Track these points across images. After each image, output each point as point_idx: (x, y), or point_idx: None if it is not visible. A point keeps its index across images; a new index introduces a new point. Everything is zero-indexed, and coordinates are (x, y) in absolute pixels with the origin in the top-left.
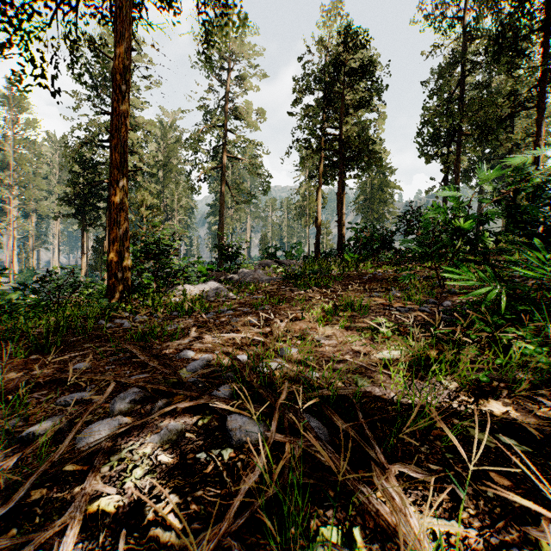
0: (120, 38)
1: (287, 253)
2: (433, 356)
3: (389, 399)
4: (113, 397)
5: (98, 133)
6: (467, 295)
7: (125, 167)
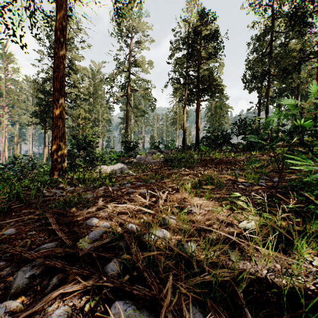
0: (60, 8)
1: (165, 146)
2: (284, 227)
3: (264, 279)
4: (19, 268)
5: None
6: (309, 178)
7: (62, 90)
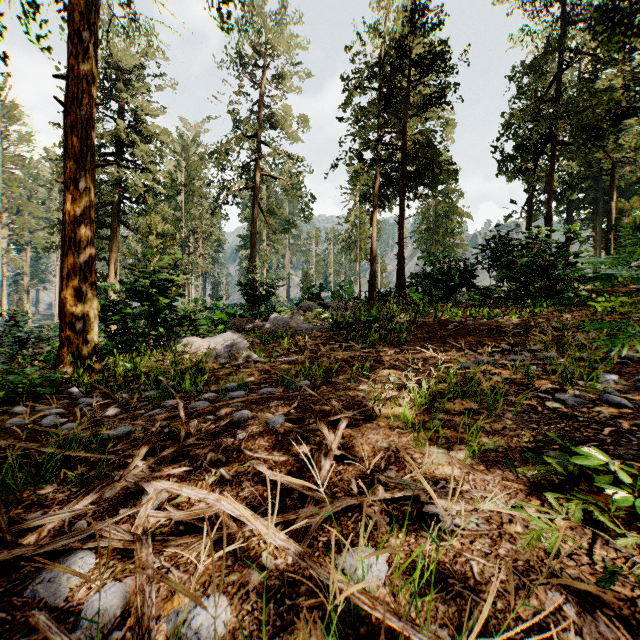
0: None
1: (334, 293)
2: None
3: None
4: None
5: (99, 145)
6: None
7: (88, 159)
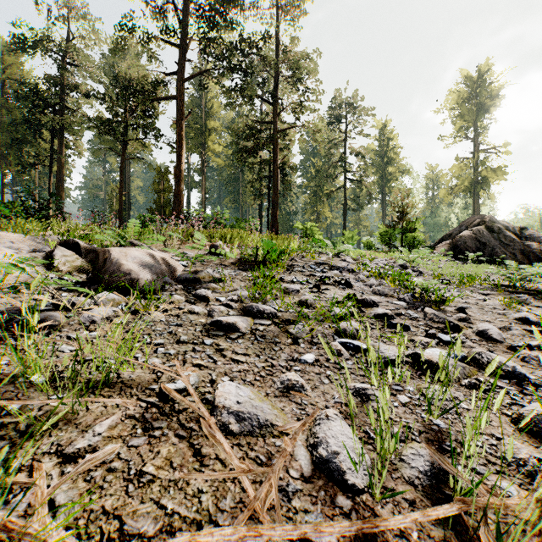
0: None
1: None
2: None
3: None
4: None
5: None
6: None
7: None
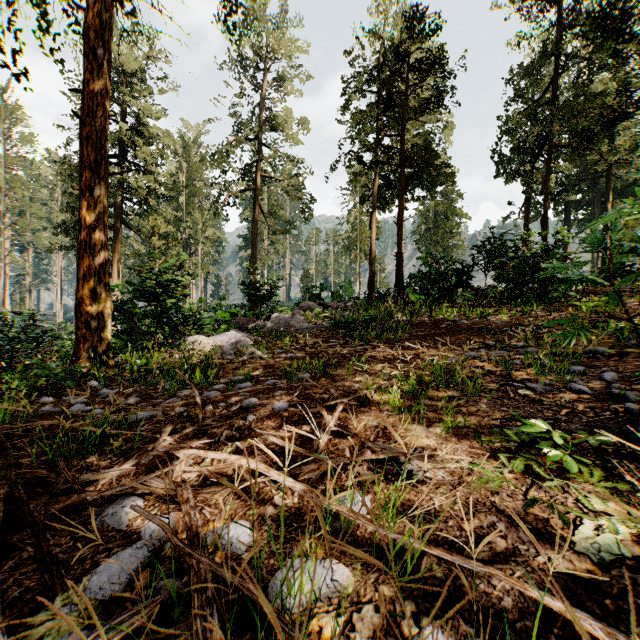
0: None
1: (333, 293)
2: None
3: None
4: None
5: None
6: None
7: (102, 168)
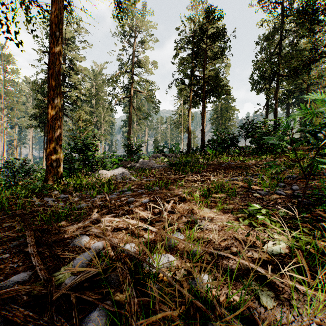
0: None
1: (170, 149)
2: (322, 251)
3: None
4: None
5: None
6: None
7: (58, 89)
